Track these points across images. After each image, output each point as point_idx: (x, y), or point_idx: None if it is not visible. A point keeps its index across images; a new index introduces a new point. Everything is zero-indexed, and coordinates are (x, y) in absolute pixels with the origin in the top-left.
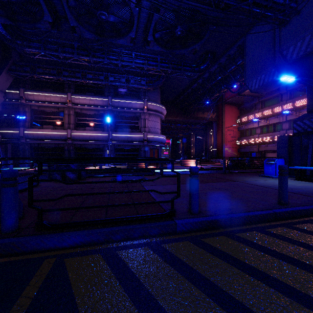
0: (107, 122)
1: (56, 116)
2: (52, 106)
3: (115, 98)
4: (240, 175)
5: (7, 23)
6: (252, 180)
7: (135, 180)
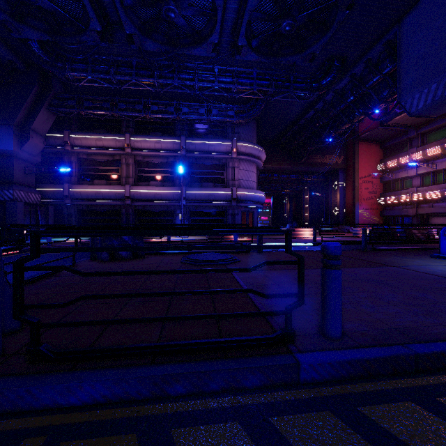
0: (180, 173)
1: (110, 166)
2: (105, 153)
3: (190, 138)
4: (395, 255)
5: (43, 38)
6: (421, 264)
7: (214, 270)
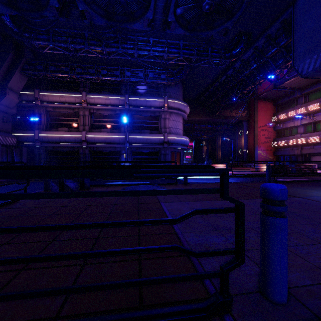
0: (124, 122)
1: (71, 117)
2: (67, 107)
3: (132, 96)
4: (294, 186)
5: (13, 13)
6: (320, 195)
7: (127, 223)
